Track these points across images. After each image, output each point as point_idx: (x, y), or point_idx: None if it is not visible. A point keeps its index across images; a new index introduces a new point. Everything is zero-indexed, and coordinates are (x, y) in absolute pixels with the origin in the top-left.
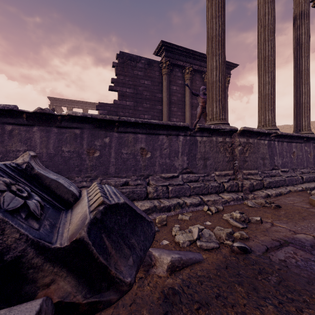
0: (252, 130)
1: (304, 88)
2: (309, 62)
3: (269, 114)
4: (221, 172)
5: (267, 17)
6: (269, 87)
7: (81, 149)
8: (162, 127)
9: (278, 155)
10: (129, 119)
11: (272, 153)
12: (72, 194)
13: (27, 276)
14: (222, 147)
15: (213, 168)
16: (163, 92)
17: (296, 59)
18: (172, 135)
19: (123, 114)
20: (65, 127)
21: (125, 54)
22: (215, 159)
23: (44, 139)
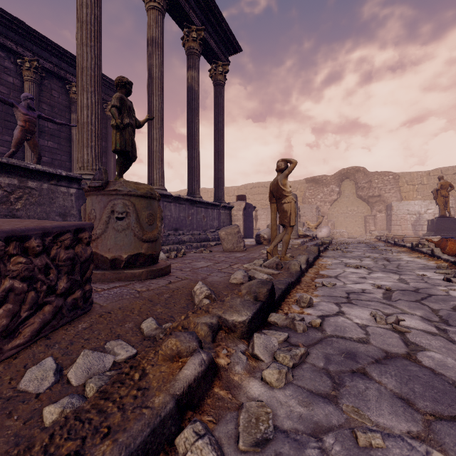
0: (24, 166)
1: (156, 134)
2: (161, 103)
3: (88, 152)
4: None
5: (86, 11)
6: (88, 114)
7: None
8: None
9: None
10: None
11: None
12: None
13: None
14: None
15: None
16: None
17: (148, 95)
18: None
19: None
20: None
21: None
22: None
23: None
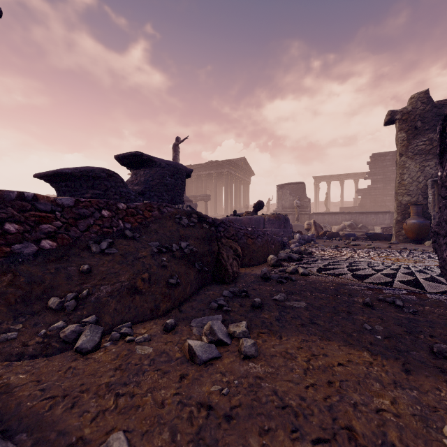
0: None
1: None
2: None
3: None
4: None
5: None
6: None
7: (356, 219)
8: (379, 212)
9: None
10: (368, 211)
11: None
12: (357, 225)
13: (356, 229)
14: None
15: None
16: None
17: None
18: (383, 214)
19: (374, 193)
20: (352, 214)
21: (376, 154)
22: None
23: (348, 217)
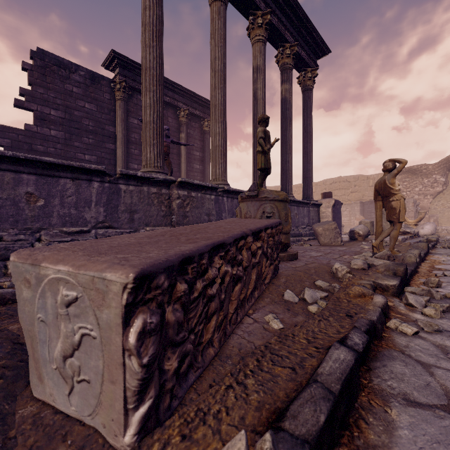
0: (192, 182)
1: None
2: None
3: (219, 167)
4: (154, 228)
5: (218, 63)
6: (219, 139)
7: None
8: (63, 168)
9: (227, 212)
10: (1, 152)
11: (220, 210)
12: None
13: None
14: (157, 199)
15: (144, 222)
16: (116, 124)
17: (254, 114)
18: (81, 180)
19: (45, 149)
20: None
21: (48, 55)
22: (146, 212)
23: None
